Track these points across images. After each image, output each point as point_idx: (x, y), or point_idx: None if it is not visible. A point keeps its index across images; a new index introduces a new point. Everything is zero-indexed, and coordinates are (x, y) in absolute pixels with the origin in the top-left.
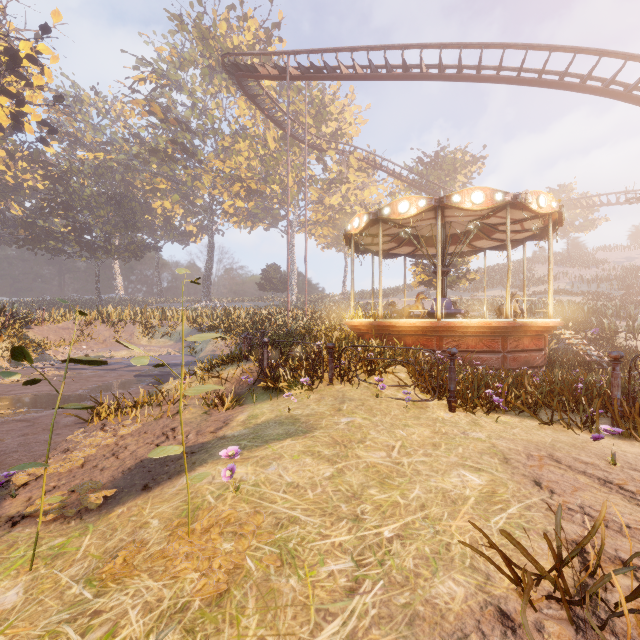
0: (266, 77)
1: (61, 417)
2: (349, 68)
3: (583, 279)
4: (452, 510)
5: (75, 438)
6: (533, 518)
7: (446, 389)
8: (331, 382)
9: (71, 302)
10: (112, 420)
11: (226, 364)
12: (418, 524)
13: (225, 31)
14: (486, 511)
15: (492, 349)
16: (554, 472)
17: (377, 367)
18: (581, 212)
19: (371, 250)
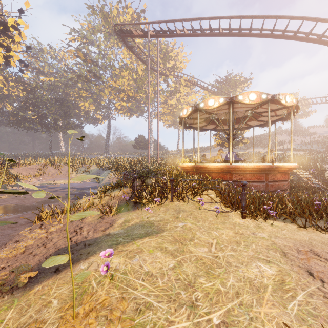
0: (137, 36)
1: (20, 219)
2: (181, 31)
3: (303, 142)
4: (258, 297)
5: (24, 233)
6: (317, 305)
7: (239, 205)
8: (172, 200)
9: (37, 155)
10: (46, 222)
11: (114, 188)
12: (236, 311)
13: (116, 14)
14: (282, 298)
15: (260, 180)
16: (318, 264)
17: (198, 191)
18: (302, 107)
19: (193, 127)
